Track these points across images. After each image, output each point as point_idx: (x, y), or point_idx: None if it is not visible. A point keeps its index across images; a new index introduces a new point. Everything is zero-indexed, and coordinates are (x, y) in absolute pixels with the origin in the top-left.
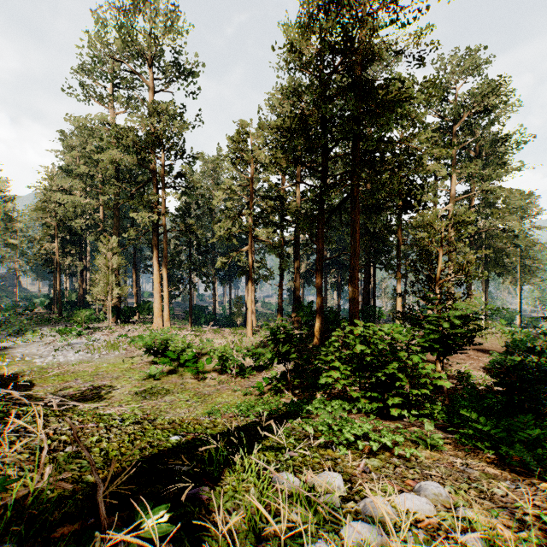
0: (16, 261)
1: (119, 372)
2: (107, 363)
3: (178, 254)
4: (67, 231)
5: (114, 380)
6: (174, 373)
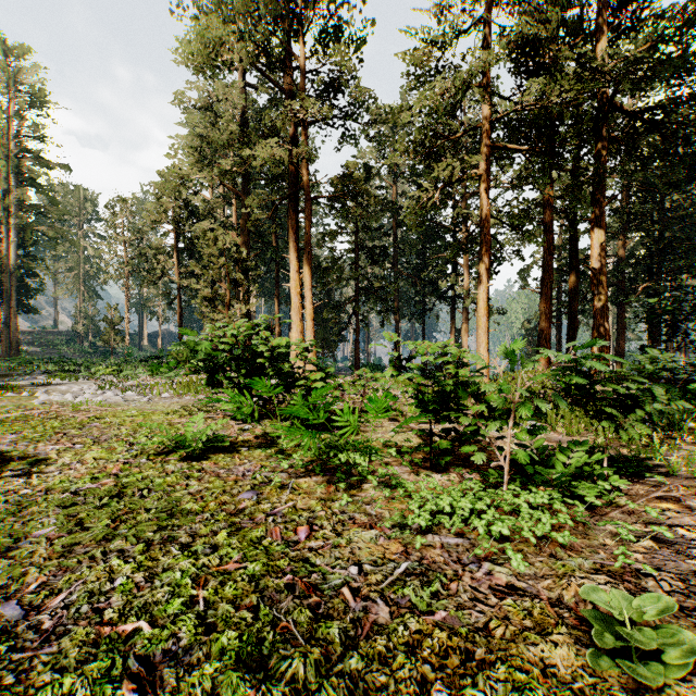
0: (158, 305)
1: (131, 427)
2: (140, 410)
3: (336, 263)
4: (188, 240)
5: (83, 446)
6: (264, 444)
